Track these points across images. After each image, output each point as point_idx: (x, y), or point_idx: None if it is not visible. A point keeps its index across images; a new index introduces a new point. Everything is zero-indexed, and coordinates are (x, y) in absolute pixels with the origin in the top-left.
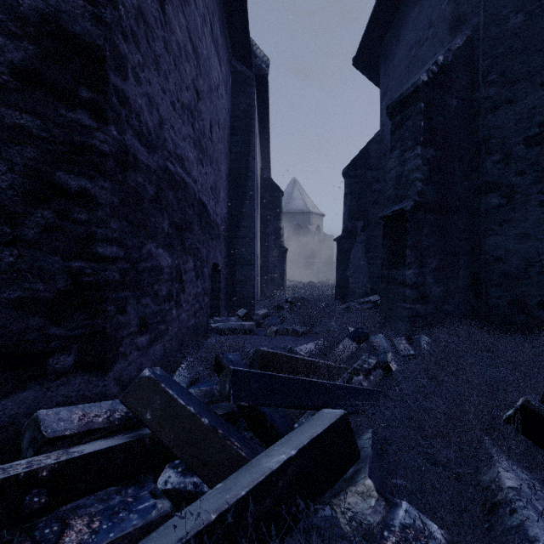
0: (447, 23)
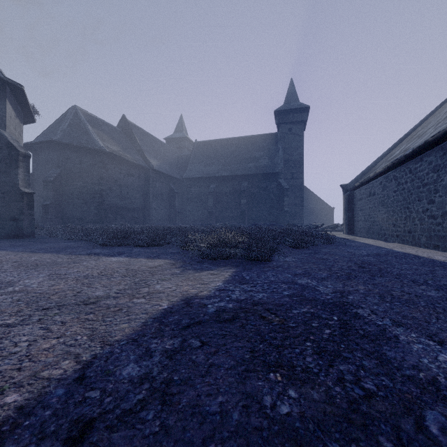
0: (56, 165)
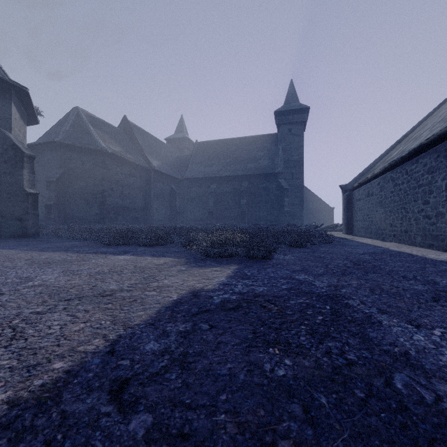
0: (59, 165)
